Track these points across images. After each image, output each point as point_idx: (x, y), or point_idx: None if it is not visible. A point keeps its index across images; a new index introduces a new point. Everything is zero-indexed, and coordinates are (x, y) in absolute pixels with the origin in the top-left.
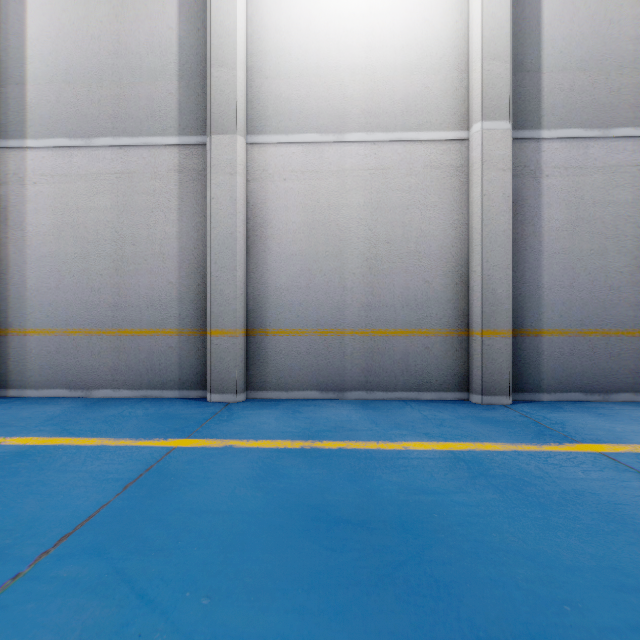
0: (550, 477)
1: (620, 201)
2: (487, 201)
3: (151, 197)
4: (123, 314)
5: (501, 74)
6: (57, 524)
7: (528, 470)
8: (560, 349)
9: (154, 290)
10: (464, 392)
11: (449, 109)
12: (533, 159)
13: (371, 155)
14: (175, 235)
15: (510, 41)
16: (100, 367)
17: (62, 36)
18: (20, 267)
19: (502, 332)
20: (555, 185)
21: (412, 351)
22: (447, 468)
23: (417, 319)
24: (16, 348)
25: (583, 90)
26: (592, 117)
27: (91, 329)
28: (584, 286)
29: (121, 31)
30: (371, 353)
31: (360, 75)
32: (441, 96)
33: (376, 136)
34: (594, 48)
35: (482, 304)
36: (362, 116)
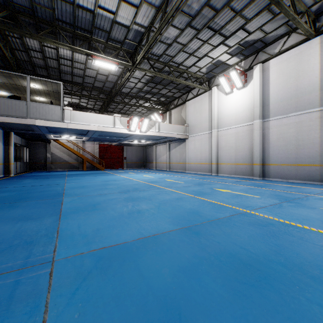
0: None
1: None
2: None
3: (308, 127)
4: (298, 160)
5: None
6: (314, 192)
7: None
8: None
9: (309, 153)
10: None
11: None
12: None
13: None
14: (317, 137)
15: None
16: (291, 174)
17: (279, 90)
18: (267, 149)
19: None
20: None
21: None
22: None
23: None
24: (266, 168)
25: None
26: None
27: (288, 164)
28: None
29: (298, 83)
30: None
31: None
32: None
33: None
34: None
35: None
36: None
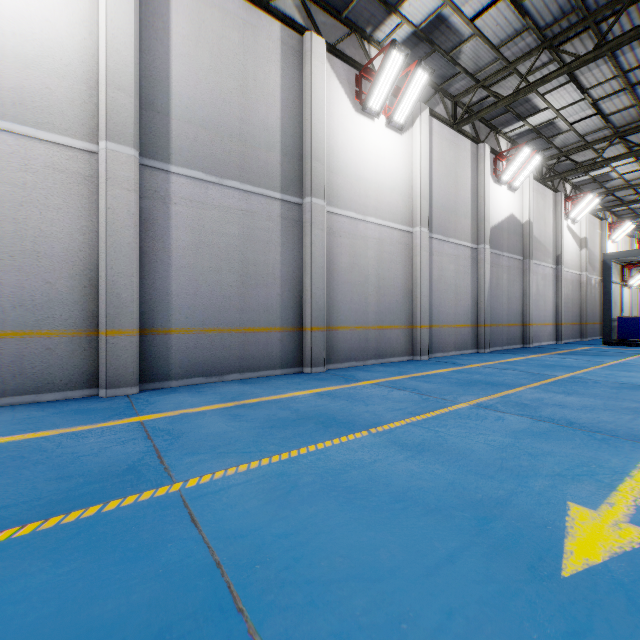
0: (57, 448)
1: (232, 234)
2: (112, 214)
3: None
4: None
5: (126, 105)
6: None
7: (44, 447)
8: (186, 344)
9: None
10: (94, 388)
11: (77, 118)
12: (163, 187)
13: None
14: None
15: (136, 80)
16: None
17: None
18: None
19: (127, 331)
20: (182, 212)
21: (29, 353)
22: None
23: (36, 320)
24: None
25: (205, 144)
26: (212, 166)
27: None
28: (205, 295)
29: None
30: None
31: None
32: (67, 103)
33: None
34: (213, 115)
35: (107, 306)
36: None
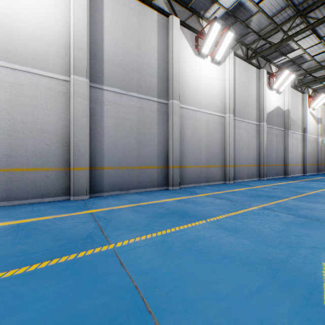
0: (53, 225)
1: (133, 119)
2: (76, 111)
3: None
4: None
5: (83, 57)
6: None
7: (47, 224)
8: (111, 174)
9: None
10: (68, 196)
11: (60, 65)
12: (100, 97)
13: (11, 75)
14: None
15: (87, 44)
16: None
17: None
18: None
19: (83, 168)
20: (109, 109)
21: (38, 178)
22: (3, 231)
23: (41, 162)
24: None
25: (120, 74)
26: (123, 86)
27: None
28: (120, 150)
29: None
30: (11, 181)
31: (3, 30)
32: (55, 57)
33: (15, 66)
34: (124, 60)
35: (74, 156)
36: (5, 53)
